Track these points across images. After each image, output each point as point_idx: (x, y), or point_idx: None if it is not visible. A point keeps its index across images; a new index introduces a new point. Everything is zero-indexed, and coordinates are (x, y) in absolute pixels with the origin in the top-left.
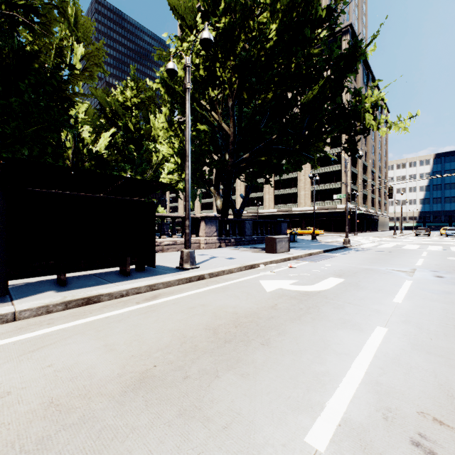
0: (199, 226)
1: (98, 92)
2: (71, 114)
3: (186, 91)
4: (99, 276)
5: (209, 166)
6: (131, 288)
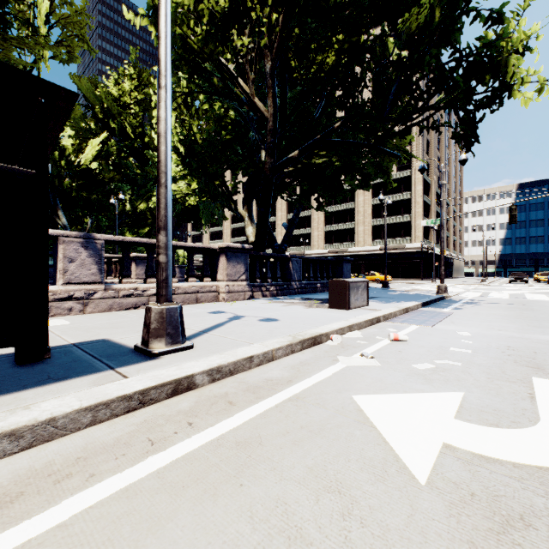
0: (217, 264)
1: (83, 80)
2: None
3: None
4: None
5: (234, 168)
6: None
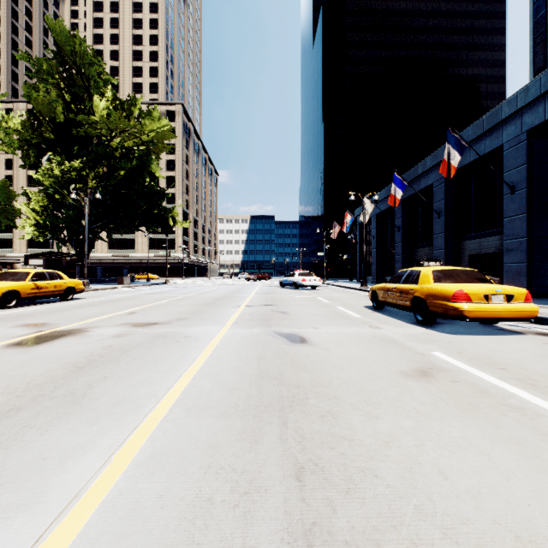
0: None
1: None
2: None
3: (86, 213)
4: None
5: (70, 229)
6: None
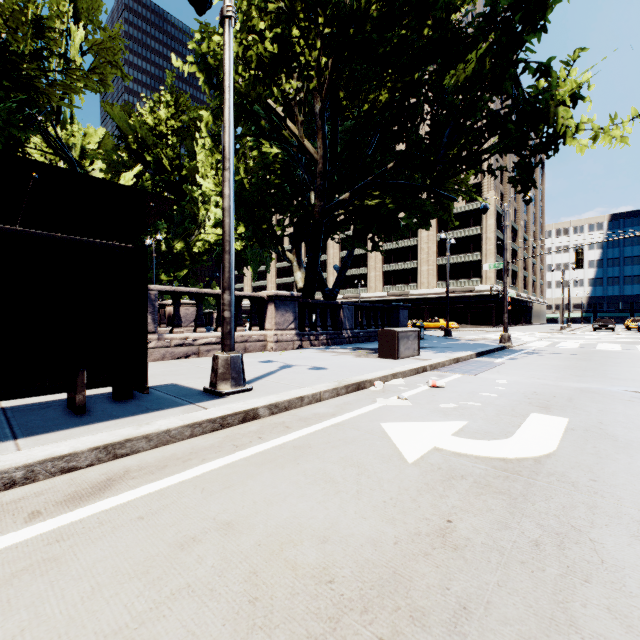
0: (265, 312)
1: (115, 109)
2: (74, 143)
3: (225, 24)
4: (13, 414)
5: (282, 212)
6: (45, 458)
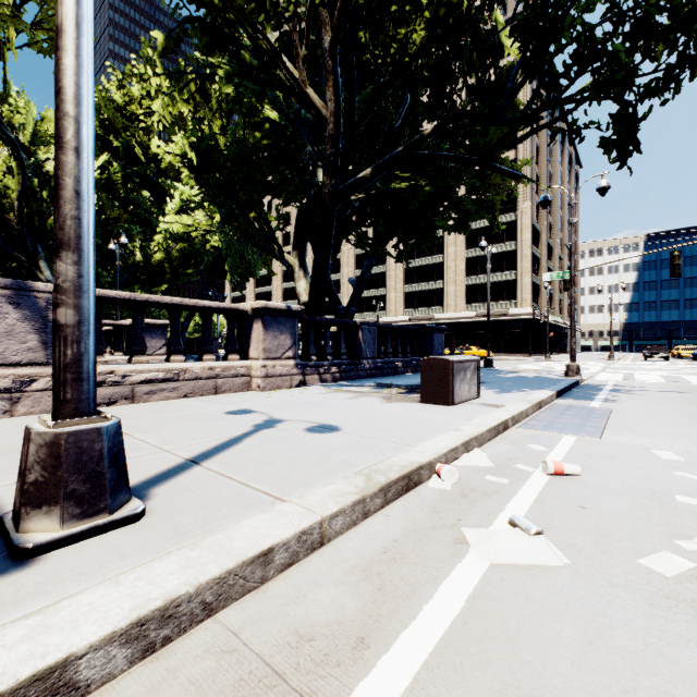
0: (249, 333)
1: None
2: (22, 125)
3: None
4: None
5: (277, 192)
6: None
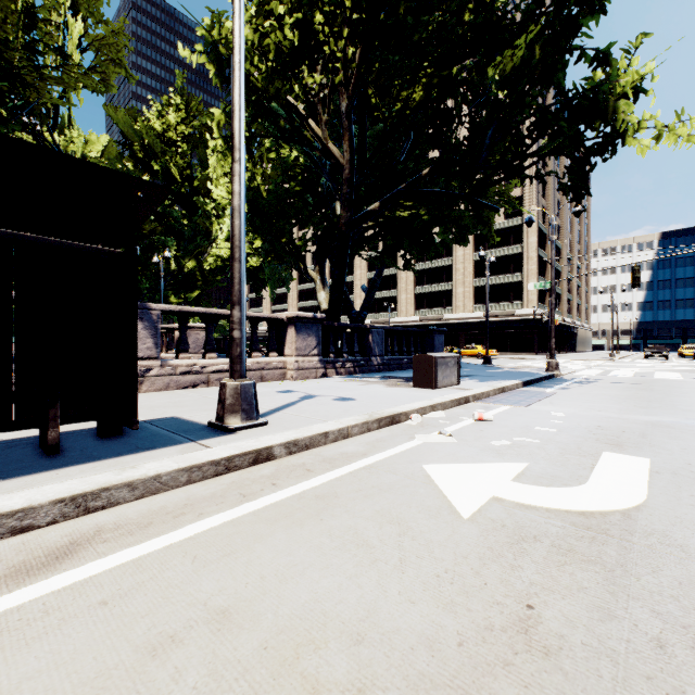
0: (284, 336)
1: (119, 112)
2: (74, 151)
3: None
4: None
5: (304, 224)
6: None
